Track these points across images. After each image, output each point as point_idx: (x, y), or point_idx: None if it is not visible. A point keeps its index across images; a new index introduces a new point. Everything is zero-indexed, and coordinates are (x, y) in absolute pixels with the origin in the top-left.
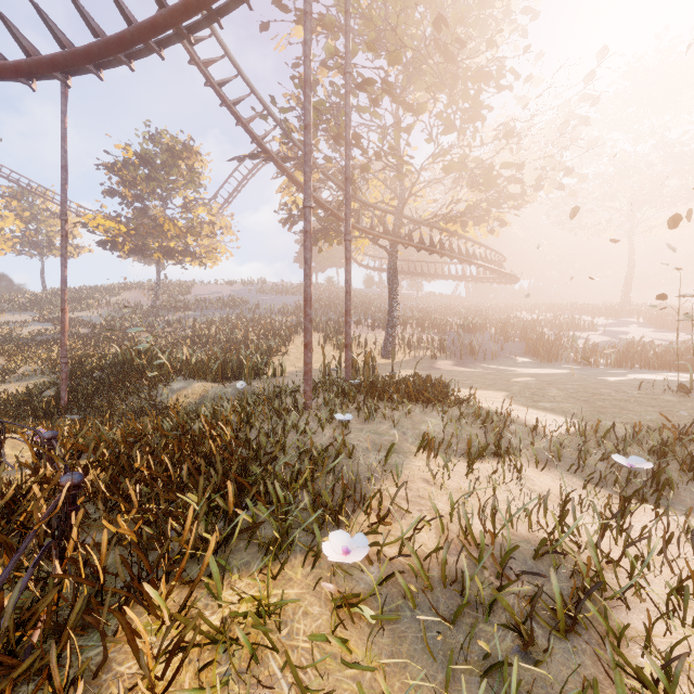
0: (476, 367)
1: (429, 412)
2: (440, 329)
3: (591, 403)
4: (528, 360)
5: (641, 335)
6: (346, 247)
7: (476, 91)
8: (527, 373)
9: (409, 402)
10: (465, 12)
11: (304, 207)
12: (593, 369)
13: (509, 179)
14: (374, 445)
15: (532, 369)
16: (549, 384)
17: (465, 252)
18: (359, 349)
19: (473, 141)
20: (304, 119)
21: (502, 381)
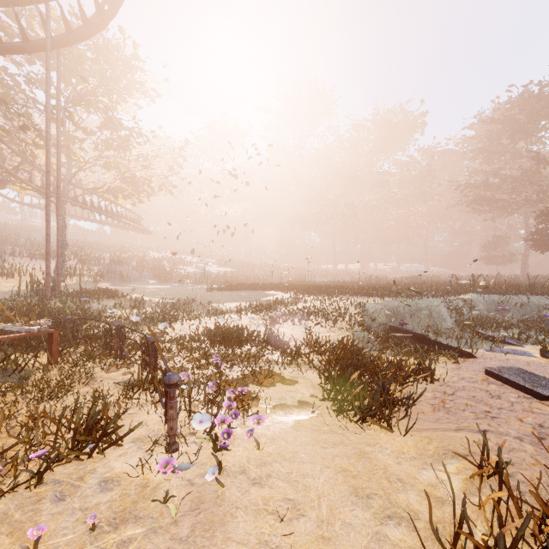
0: (126, 286)
1: (112, 300)
2: (96, 261)
3: (174, 295)
4: (155, 282)
5: (211, 268)
6: (58, 222)
7: (127, 139)
8: (154, 288)
9: (100, 298)
10: (120, 88)
11: (46, 209)
12: (186, 285)
13: (145, 182)
14: (95, 309)
15: (157, 286)
16: (162, 291)
17: (116, 212)
18: (27, 276)
19: (124, 157)
20: (47, 168)
21: (141, 291)
